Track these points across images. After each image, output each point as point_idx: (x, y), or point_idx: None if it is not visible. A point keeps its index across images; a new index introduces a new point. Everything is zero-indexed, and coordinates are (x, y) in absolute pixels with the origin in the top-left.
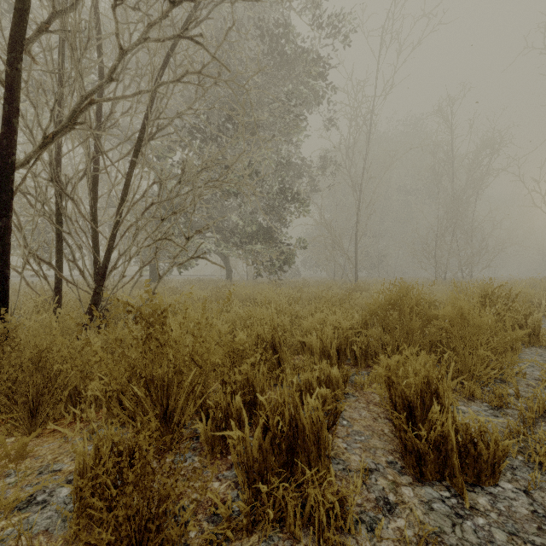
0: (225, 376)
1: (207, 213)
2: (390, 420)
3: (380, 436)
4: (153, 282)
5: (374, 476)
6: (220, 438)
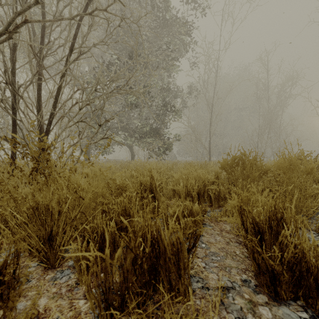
0: (104, 206)
1: (119, 119)
2: (239, 243)
3: (232, 256)
4: (86, 161)
5: (231, 294)
6: (96, 257)
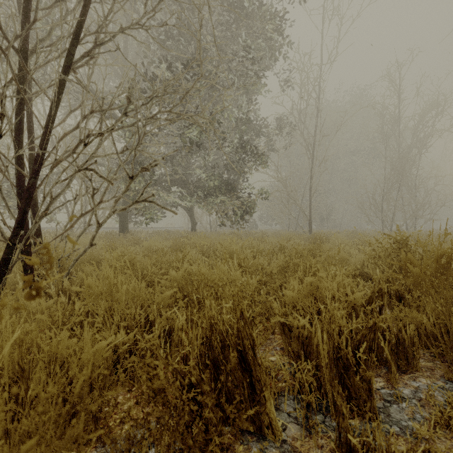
0: None
1: (173, 169)
2: None
3: None
4: (121, 233)
5: None
6: None
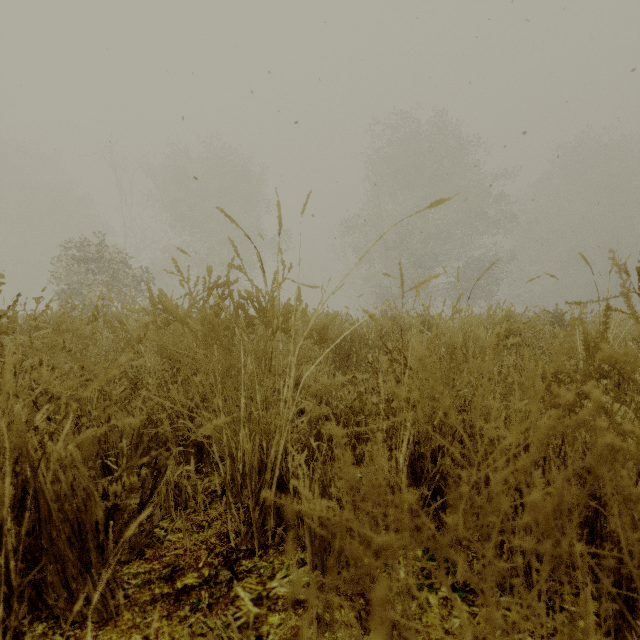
0: None
1: None
2: None
3: None
4: None
5: None
6: None
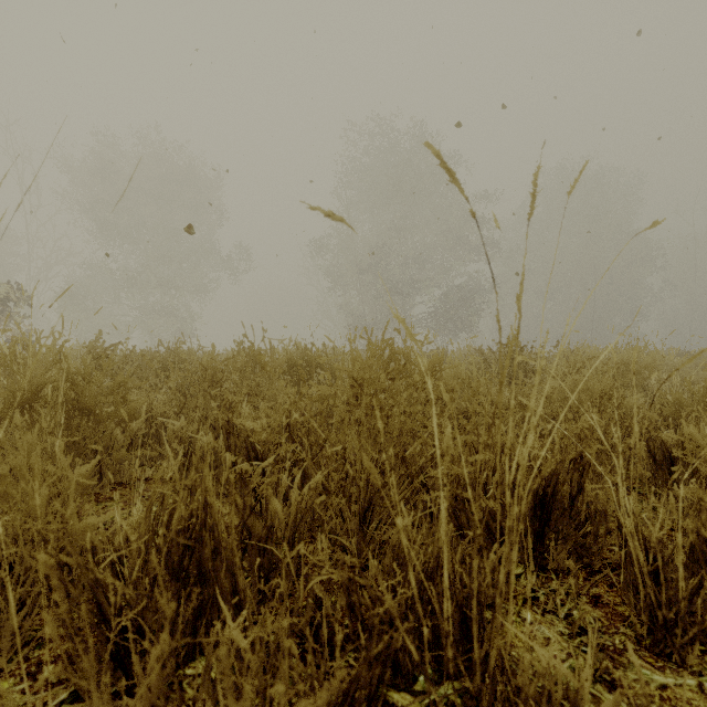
0: None
1: None
2: None
3: None
4: None
5: None
6: None
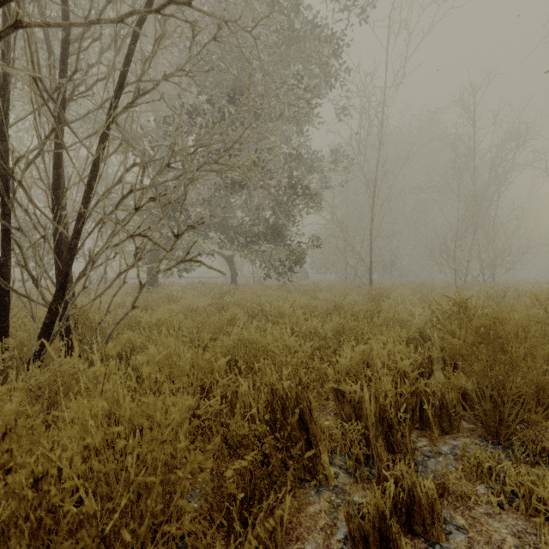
0: None
1: (210, 211)
2: None
3: None
4: (150, 287)
5: None
6: None
